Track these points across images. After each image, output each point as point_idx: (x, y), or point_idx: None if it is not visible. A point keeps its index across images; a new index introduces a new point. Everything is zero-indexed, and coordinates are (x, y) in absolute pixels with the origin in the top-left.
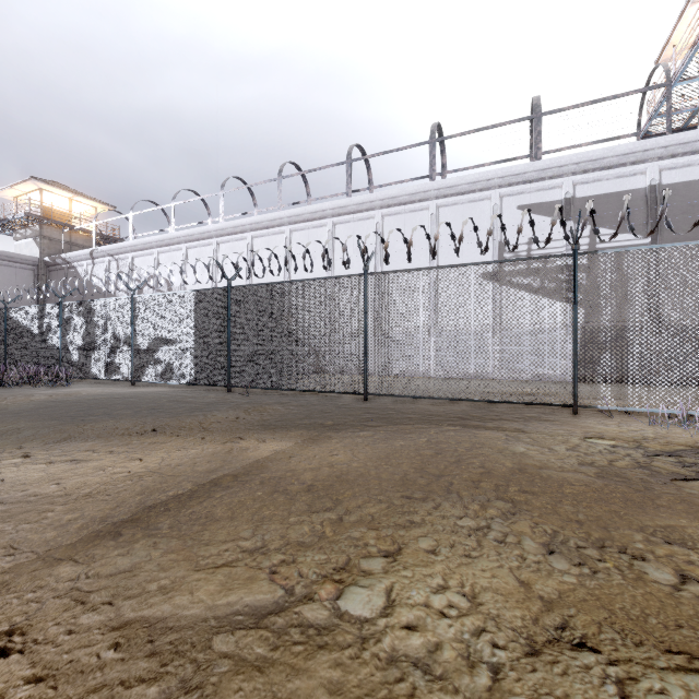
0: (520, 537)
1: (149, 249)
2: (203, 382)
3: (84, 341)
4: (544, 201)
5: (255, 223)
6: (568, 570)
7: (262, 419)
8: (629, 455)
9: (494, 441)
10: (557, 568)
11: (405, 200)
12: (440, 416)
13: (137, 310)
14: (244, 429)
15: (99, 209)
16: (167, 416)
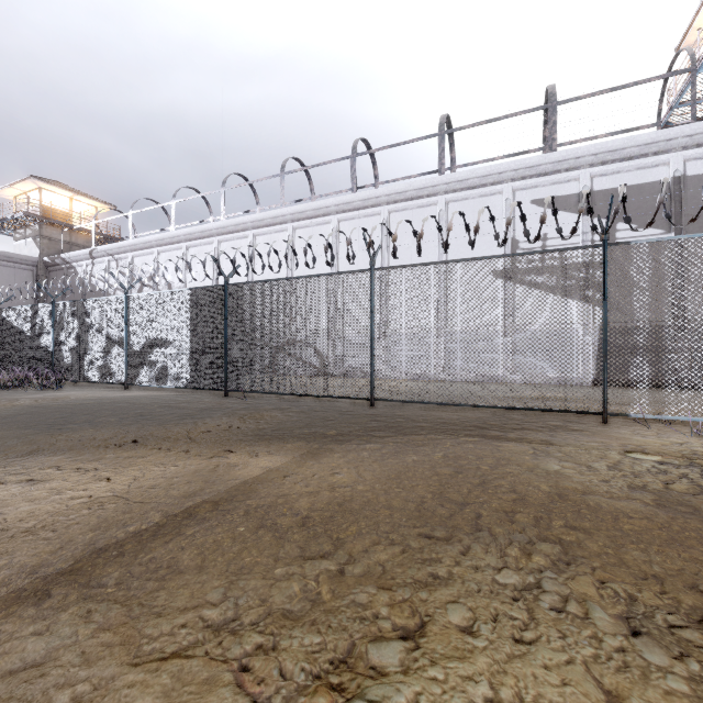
0: (585, 605)
1: (149, 248)
2: (199, 386)
3: (77, 342)
4: (559, 195)
5: (256, 220)
6: (670, 669)
7: (257, 428)
8: (685, 476)
9: (521, 457)
10: (653, 665)
11: (413, 195)
12: (455, 425)
13: (130, 310)
14: (235, 440)
15: (100, 208)
16: (154, 424)
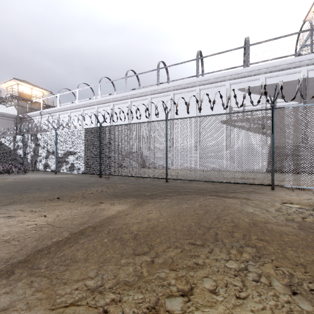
0: (269, 279)
1: (66, 111)
2: (88, 172)
3: (33, 153)
4: (251, 86)
5: (114, 98)
6: (313, 312)
7: (114, 192)
8: (311, 214)
9: (235, 205)
10: (304, 310)
11: (185, 86)
12: (204, 190)
13: (57, 138)
14: (104, 197)
15: (45, 93)
16: (67, 190)
